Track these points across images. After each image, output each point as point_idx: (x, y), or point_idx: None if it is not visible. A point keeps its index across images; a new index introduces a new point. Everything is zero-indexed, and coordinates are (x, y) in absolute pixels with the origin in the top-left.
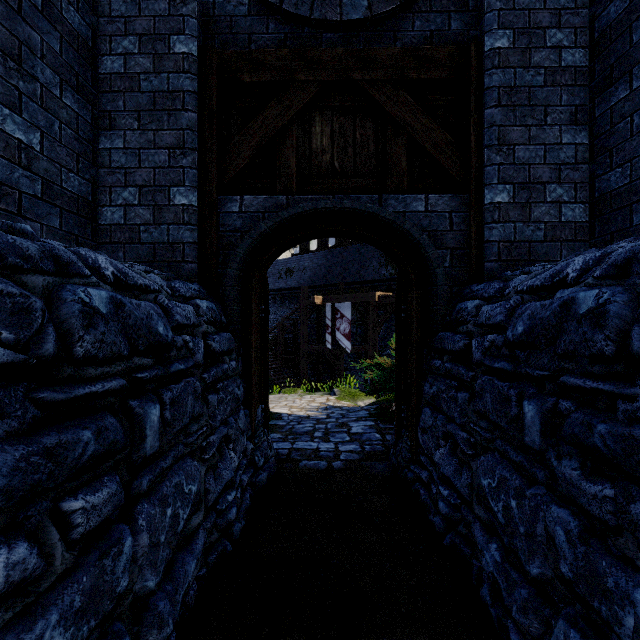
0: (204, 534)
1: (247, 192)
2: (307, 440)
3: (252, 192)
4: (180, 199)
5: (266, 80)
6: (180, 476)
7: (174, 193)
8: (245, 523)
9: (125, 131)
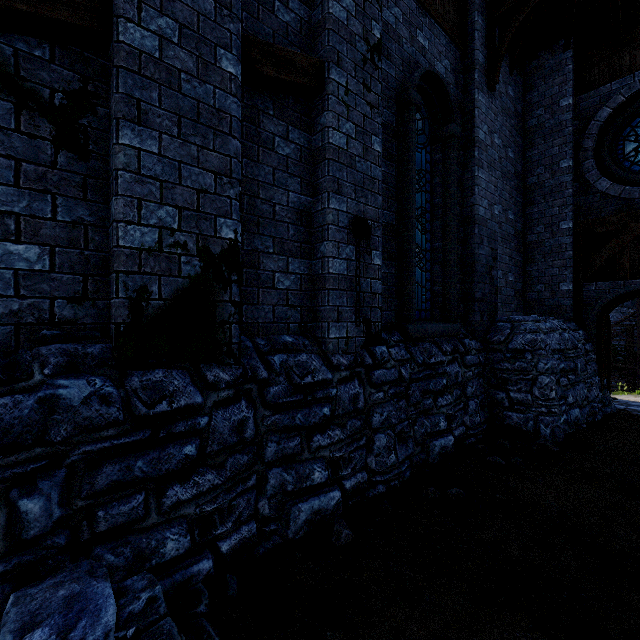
0: (588, 408)
1: (598, 280)
2: (638, 407)
3: (601, 280)
4: (564, 288)
5: (610, 230)
6: (582, 385)
7: (561, 285)
8: (601, 418)
9: (537, 263)
